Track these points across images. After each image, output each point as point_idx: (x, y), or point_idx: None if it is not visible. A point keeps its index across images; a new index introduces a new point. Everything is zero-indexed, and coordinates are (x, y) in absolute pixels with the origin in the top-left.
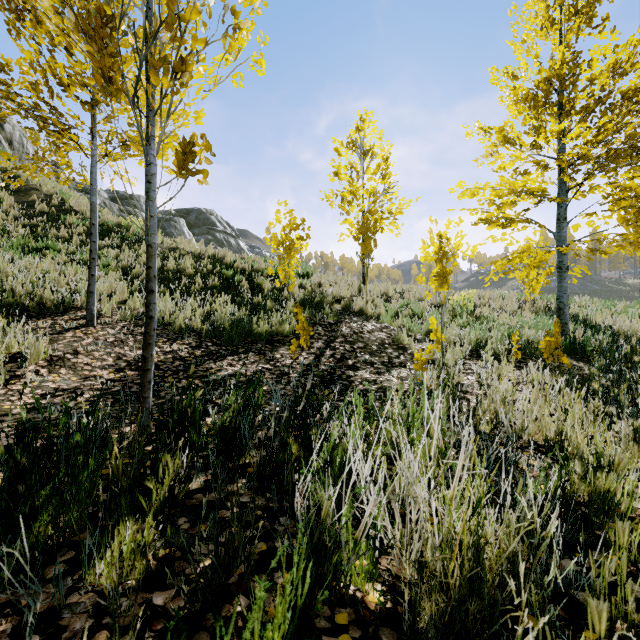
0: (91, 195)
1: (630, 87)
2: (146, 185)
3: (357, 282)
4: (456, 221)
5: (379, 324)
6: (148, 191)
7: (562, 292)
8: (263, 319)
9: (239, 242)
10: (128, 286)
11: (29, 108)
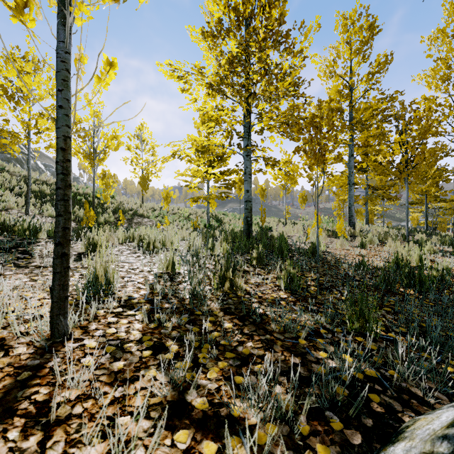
0: (28, 164)
1: (218, 155)
2: (93, 182)
3: (139, 201)
4: (171, 188)
5: (149, 219)
6: (94, 183)
7: (208, 209)
8: (101, 216)
9: (37, 162)
10: (16, 198)
11: (14, 135)
